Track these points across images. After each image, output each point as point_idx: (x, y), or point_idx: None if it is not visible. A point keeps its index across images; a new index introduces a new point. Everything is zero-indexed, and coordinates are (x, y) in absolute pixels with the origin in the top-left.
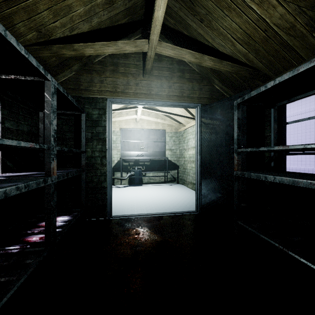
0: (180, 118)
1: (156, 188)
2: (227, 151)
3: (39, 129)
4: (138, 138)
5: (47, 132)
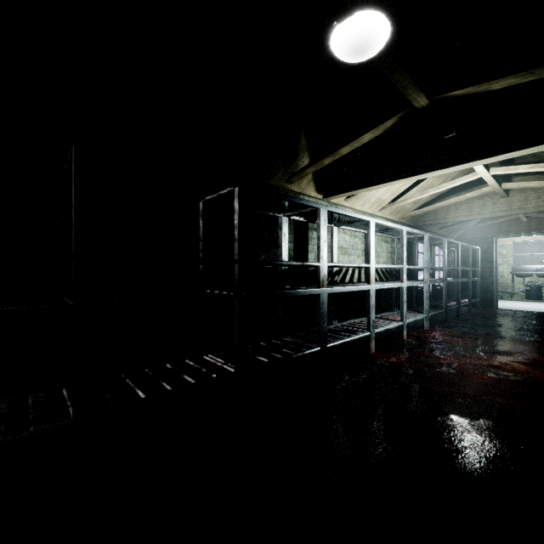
0: None
1: None
2: None
3: (453, 258)
4: (537, 250)
5: (468, 264)
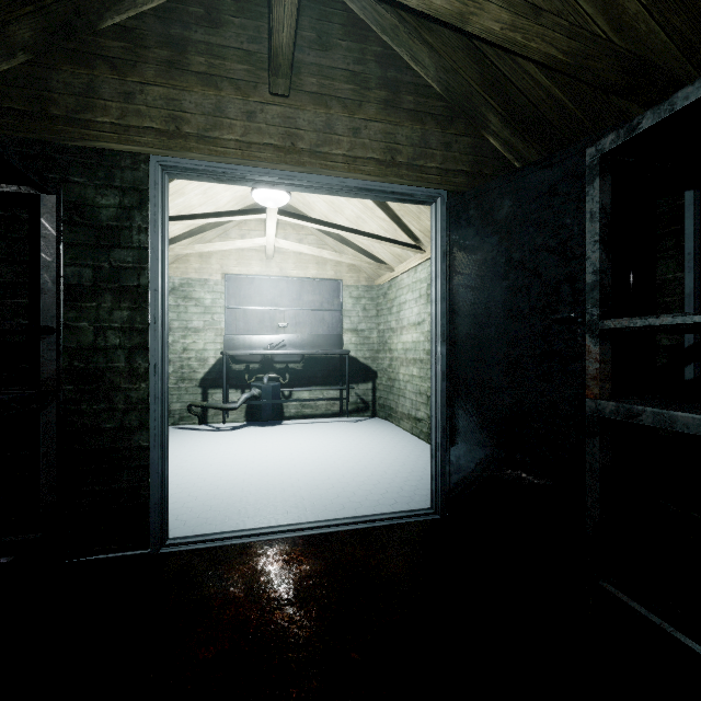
0: (380, 249)
1: (318, 431)
2: (535, 330)
3: None
4: (272, 299)
5: None
